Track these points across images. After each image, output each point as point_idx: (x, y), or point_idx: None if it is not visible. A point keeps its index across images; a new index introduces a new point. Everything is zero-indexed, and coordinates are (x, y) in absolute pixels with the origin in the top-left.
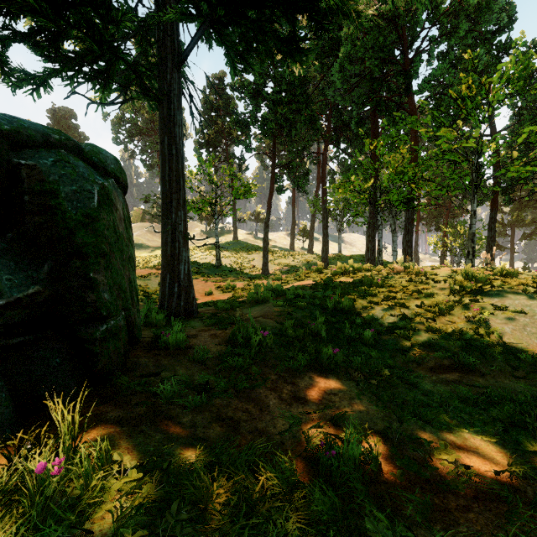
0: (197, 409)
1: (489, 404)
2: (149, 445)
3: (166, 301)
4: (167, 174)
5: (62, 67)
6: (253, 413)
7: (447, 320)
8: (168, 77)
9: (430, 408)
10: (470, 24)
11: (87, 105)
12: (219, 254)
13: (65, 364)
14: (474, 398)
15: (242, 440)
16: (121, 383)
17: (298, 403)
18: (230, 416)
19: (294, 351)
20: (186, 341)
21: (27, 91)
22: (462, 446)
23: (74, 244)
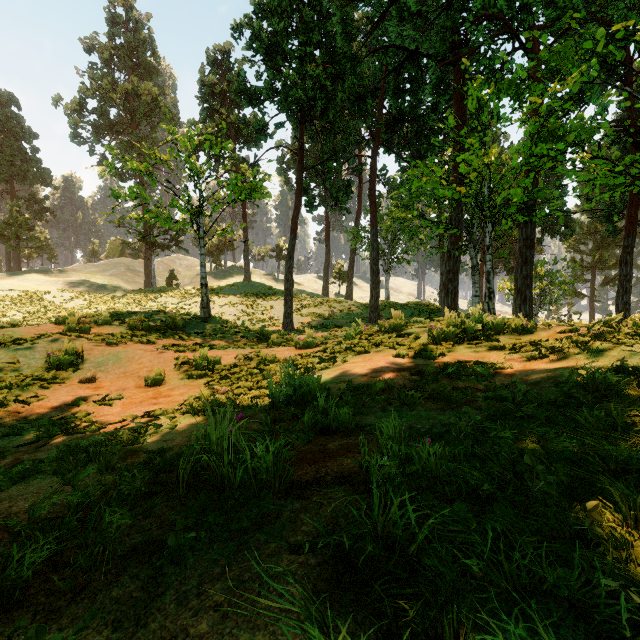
0: None
1: None
2: None
3: None
4: None
5: None
6: None
7: None
8: None
9: None
10: None
11: None
12: (207, 298)
13: None
14: None
15: None
16: None
17: None
18: None
19: None
20: None
21: None
22: None
23: None
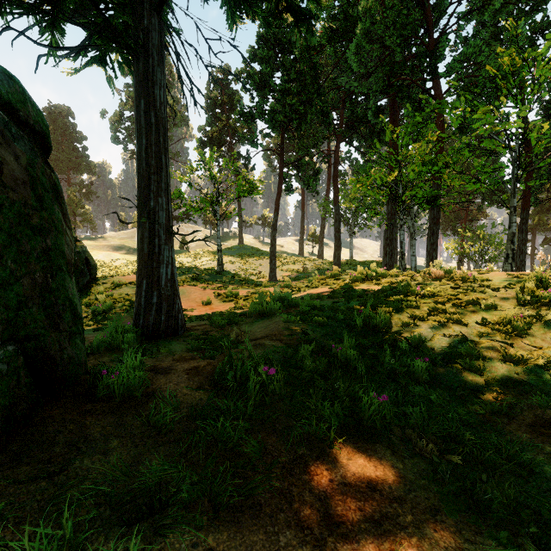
0: None
1: None
2: None
3: (142, 315)
4: (144, 148)
5: None
6: None
7: (528, 344)
8: (144, 22)
9: None
10: None
11: (38, 57)
12: (221, 259)
13: None
14: None
15: None
16: None
17: (336, 536)
18: None
19: (317, 399)
20: (147, 382)
21: None
22: None
23: None
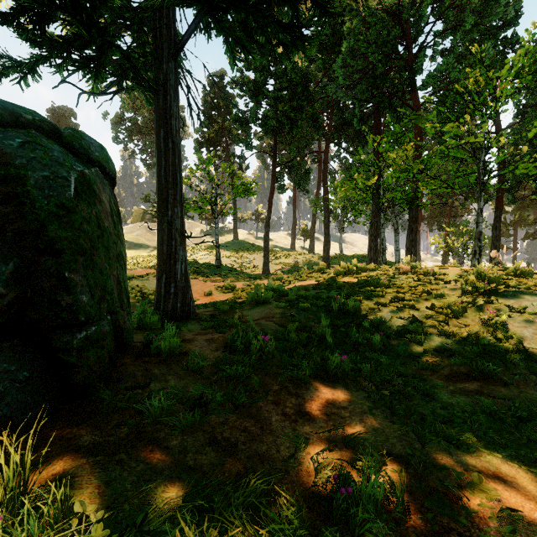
0: (189, 428)
1: (518, 419)
2: (127, 481)
3: (162, 302)
4: (163, 168)
5: (50, 53)
6: (253, 432)
7: (461, 323)
8: (164, 67)
9: (452, 424)
10: (475, 18)
11: (79, 96)
12: (219, 254)
13: (34, 378)
14: (500, 412)
15: (239, 468)
16: (102, 398)
17: (304, 419)
18: (226, 437)
19: (298, 358)
20: (181, 346)
21: (13, 80)
22: (497, 475)
23: (45, 239)
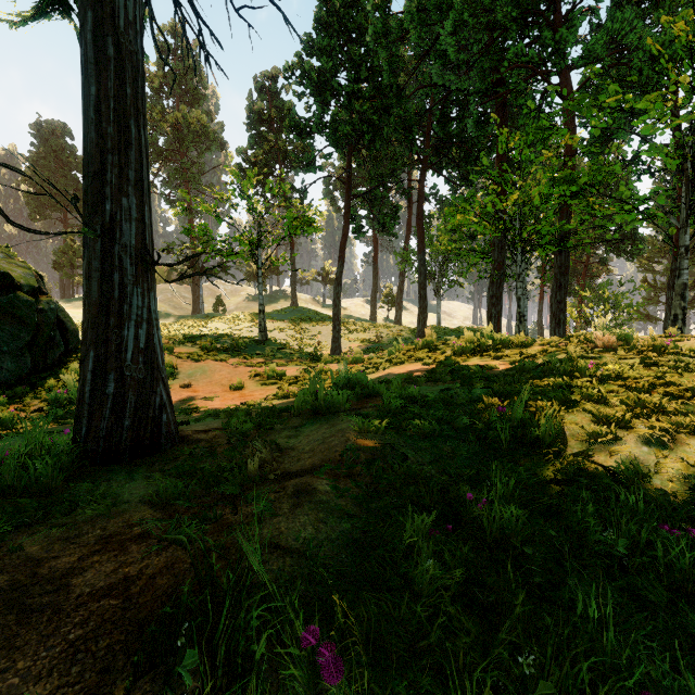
0: None
1: None
2: None
3: (85, 417)
4: (92, 103)
5: None
6: None
7: None
8: None
9: None
10: None
11: None
12: (264, 323)
13: None
14: None
15: None
16: None
17: None
18: None
19: None
20: None
21: None
22: None
23: None
